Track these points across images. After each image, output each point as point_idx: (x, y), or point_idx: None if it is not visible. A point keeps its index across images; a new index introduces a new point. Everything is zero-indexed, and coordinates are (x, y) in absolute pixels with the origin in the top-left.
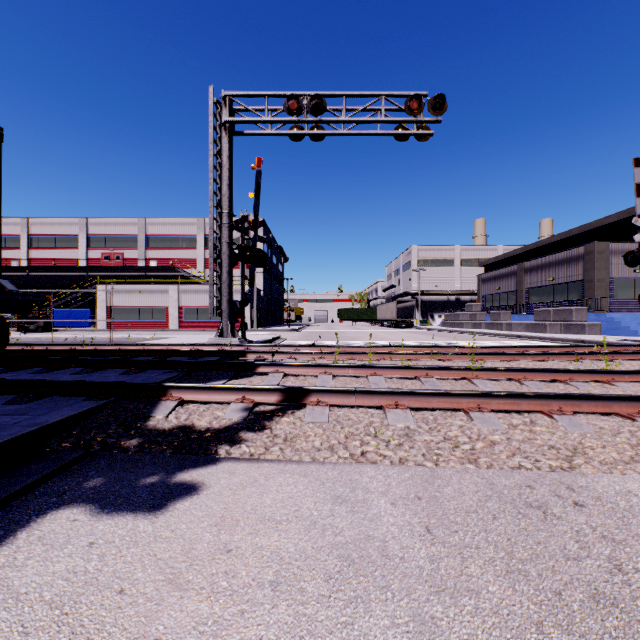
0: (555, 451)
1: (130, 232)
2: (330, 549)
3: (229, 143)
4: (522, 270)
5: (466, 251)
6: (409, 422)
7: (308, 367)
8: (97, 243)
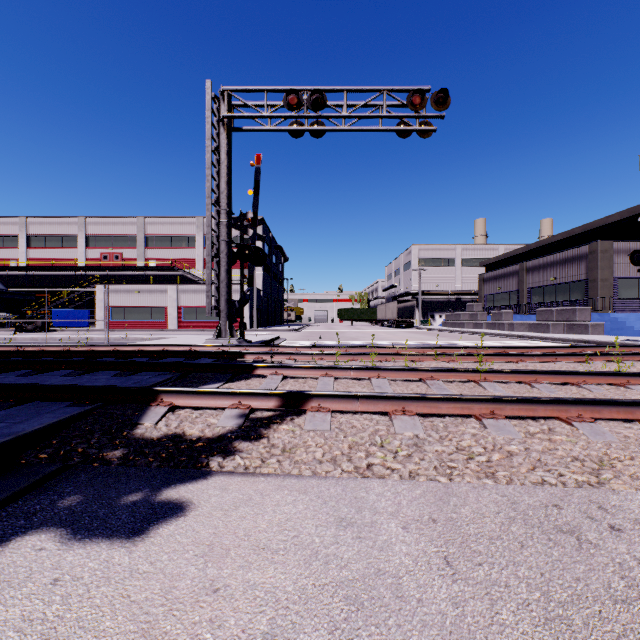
0: (580, 463)
1: (129, 231)
2: (334, 588)
3: (227, 139)
4: (524, 270)
5: (467, 251)
6: (418, 430)
7: (308, 369)
8: (96, 243)
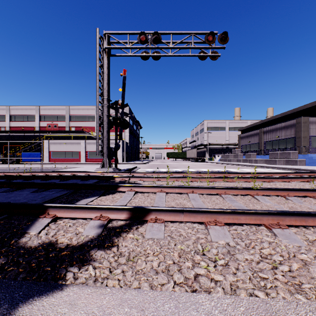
0: None
1: (61, 113)
2: None
3: (107, 60)
4: (262, 132)
5: (231, 123)
6: (228, 239)
7: (150, 187)
8: (44, 119)
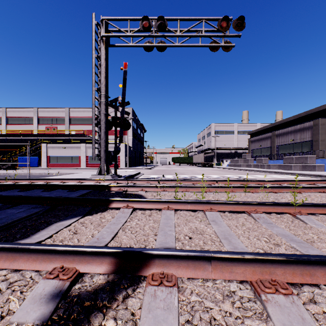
0: None
1: (61, 115)
2: None
3: (105, 50)
4: (274, 135)
5: (240, 126)
6: None
7: (153, 202)
8: (43, 121)
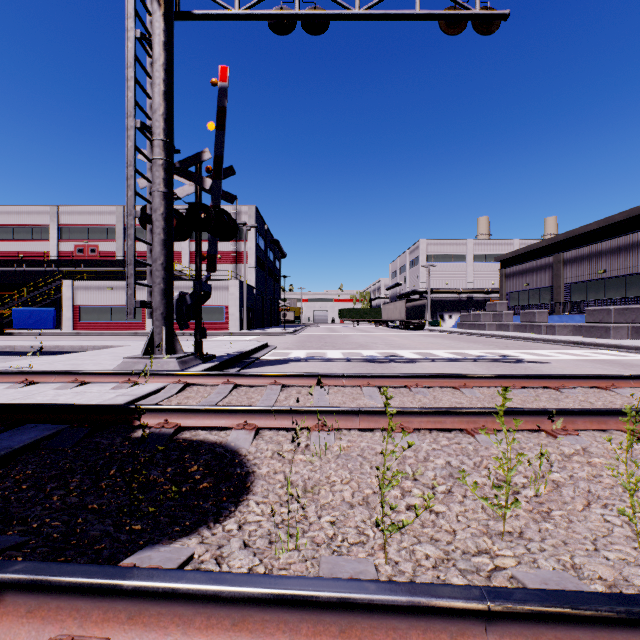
0: None
1: (107, 222)
2: None
3: (164, 22)
4: (560, 262)
5: (479, 246)
6: None
7: (253, 608)
8: (70, 234)
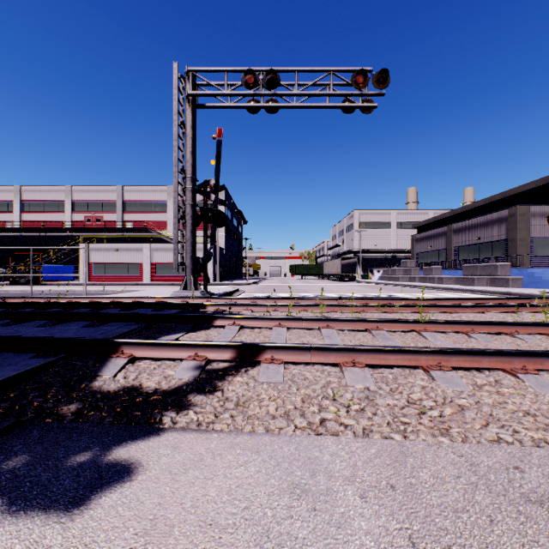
0: (532, 419)
1: (109, 198)
2: None
3: (192, 114)
4: (451, 231)
5: (401, 215)
6: (368, 382)
7: (263, 320)
8: (80, 207)
